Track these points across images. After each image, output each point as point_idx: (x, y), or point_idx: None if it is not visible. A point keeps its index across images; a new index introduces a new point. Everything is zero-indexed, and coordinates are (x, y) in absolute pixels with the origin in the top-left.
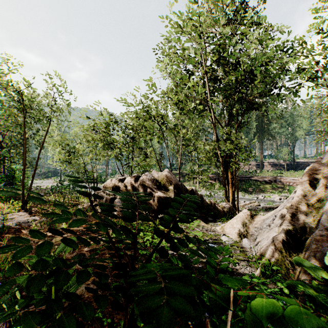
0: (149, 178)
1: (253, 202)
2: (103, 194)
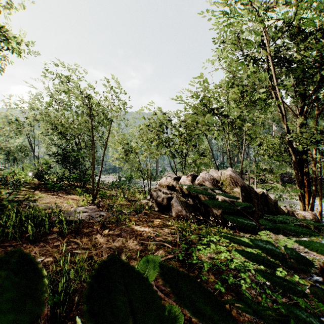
0: (209, 178)
1: None
2: (160, 192)
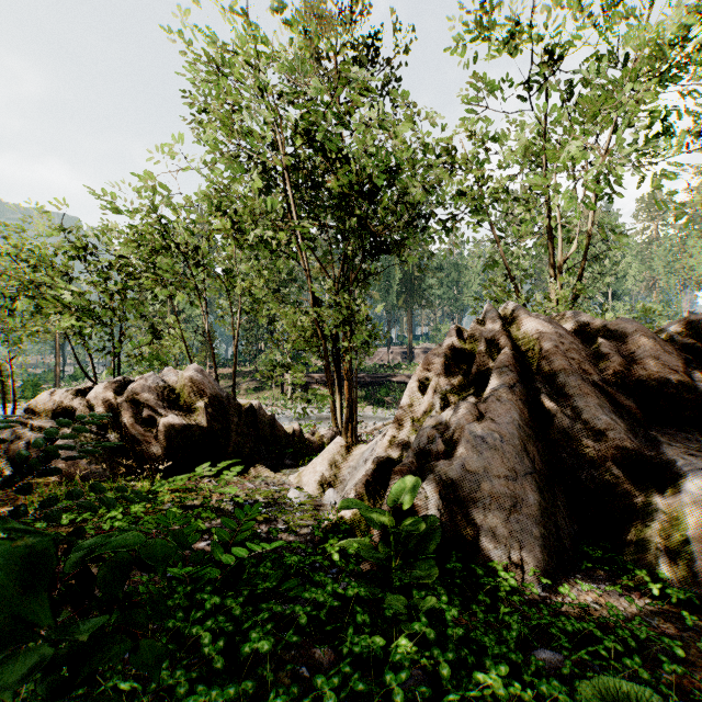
0: (153, 386)
1: (390, 423)
2: (23, 429)
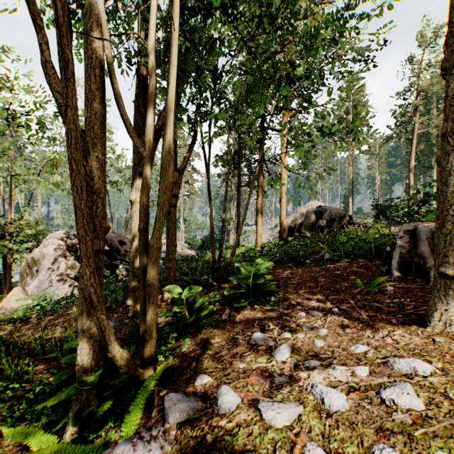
0: None
1: None
2: None
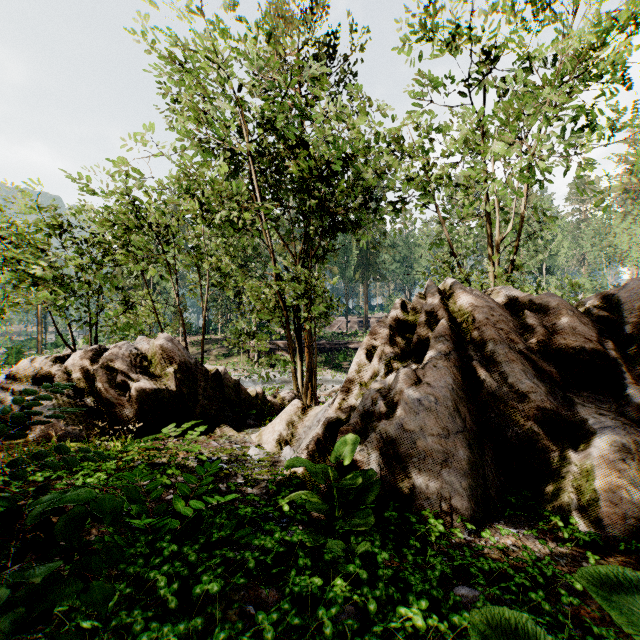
0: (127, 353)
1: None
2: (5, 394)
